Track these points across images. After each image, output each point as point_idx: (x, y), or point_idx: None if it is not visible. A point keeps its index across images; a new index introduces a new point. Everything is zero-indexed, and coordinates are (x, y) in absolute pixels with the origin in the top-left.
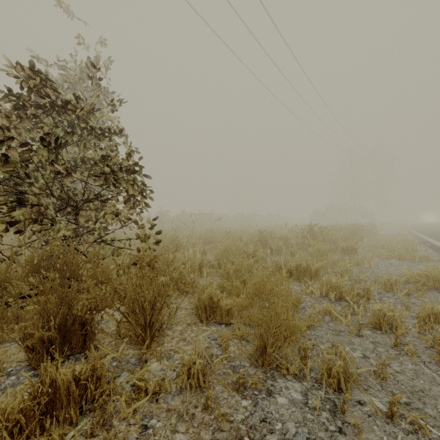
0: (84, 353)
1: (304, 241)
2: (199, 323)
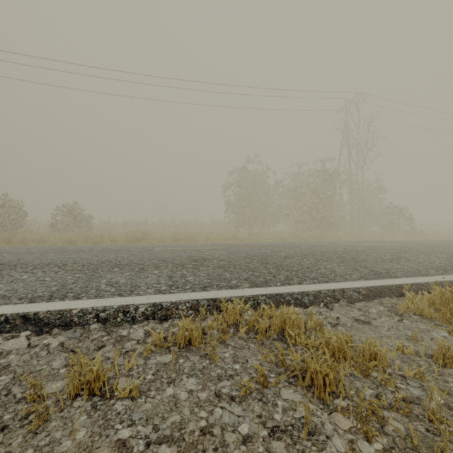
0: None
1: None
2: None
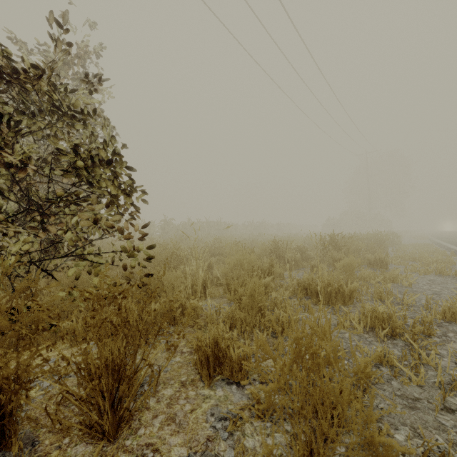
0: None
1: (325, 253)
2: (199, 381)
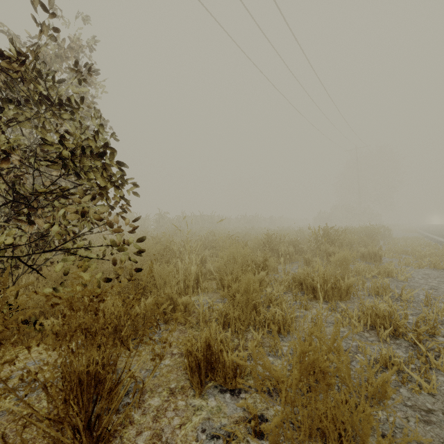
0: None
1: (318, 246)
2: (189, 389)
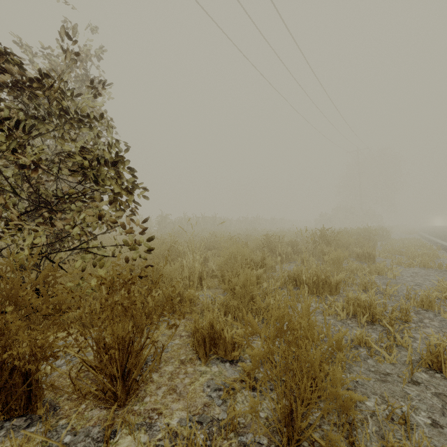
0: (27, 417)
1: (315, 247)
2: (196, 360)
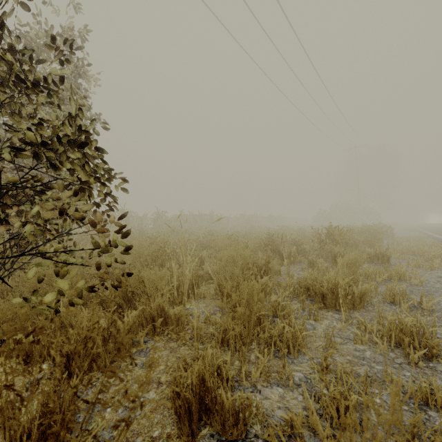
0: None
1: (322, 247)
2: (177, 439)
